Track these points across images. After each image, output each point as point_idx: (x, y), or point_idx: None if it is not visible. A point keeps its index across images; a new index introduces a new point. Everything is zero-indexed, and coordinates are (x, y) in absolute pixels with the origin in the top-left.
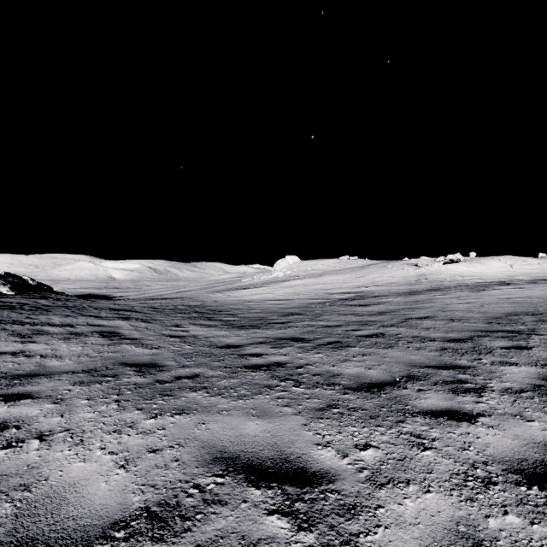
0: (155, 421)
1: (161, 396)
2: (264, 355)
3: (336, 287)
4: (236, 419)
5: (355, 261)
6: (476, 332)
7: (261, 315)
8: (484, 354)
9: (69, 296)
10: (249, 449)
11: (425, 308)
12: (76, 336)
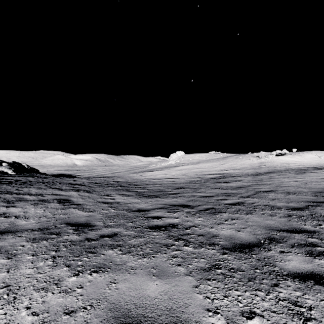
0: (77, 279)
1: (86, 253)
2: (163, 218)
3: (207, 170)
4: (140, 278)
5: (218, 154)
6: (309, 203)
7: (161, 188)
8: (321, 220)
9: (48, 175)
10: (149, 314)
11: (267, 185)
12: (42, 202)
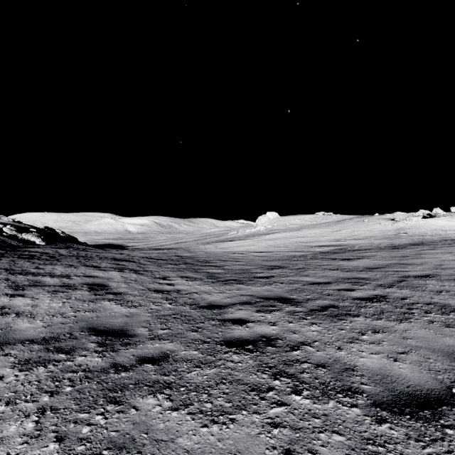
0: None
1: (104, 402)
2: (249, 323)
3: (314, 240)
4: None
5: (330, 217)
6: None
7: (246, 268)
8: None
9: (89, 246)
10: None
11: (418, 265)
12: (66, 289)
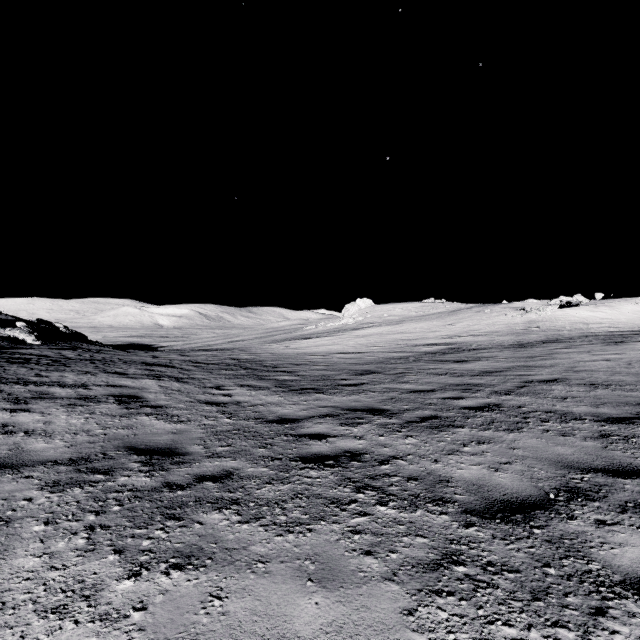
0: (135, 586)
1: (162, 518)
2: (330, 438)
3: (420, 337)
4: (278, 587)
5: (442, 305)
6: None
7: (327, 374)
8: None
9: (104, 346)
10: None
11: (546, 367)
12: (85, 401)
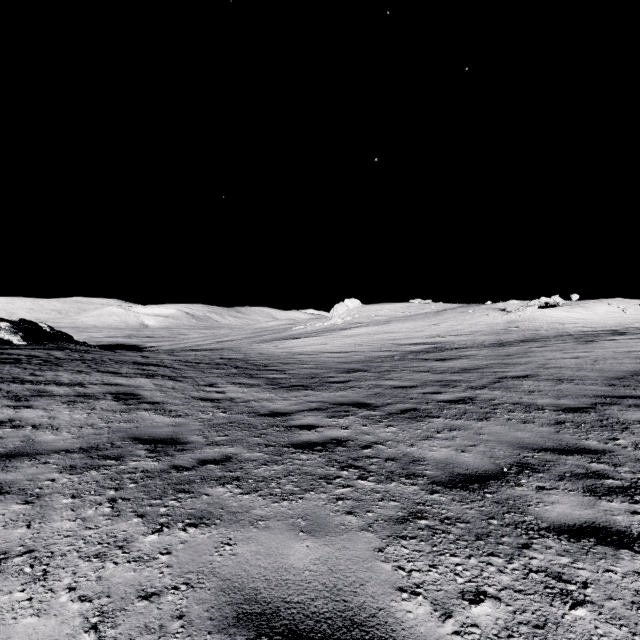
0: (159, 539)
1: (174, 492)
2: (319, 428)
3: (406, 337)
4: (276, 536)
5: (428, 306)
6: (598, 398)
7: (316, 372)
8: (618, 431)
9: (91, 346)
10: (295, 597)
11: (521, 364)
12: (84, 399)
